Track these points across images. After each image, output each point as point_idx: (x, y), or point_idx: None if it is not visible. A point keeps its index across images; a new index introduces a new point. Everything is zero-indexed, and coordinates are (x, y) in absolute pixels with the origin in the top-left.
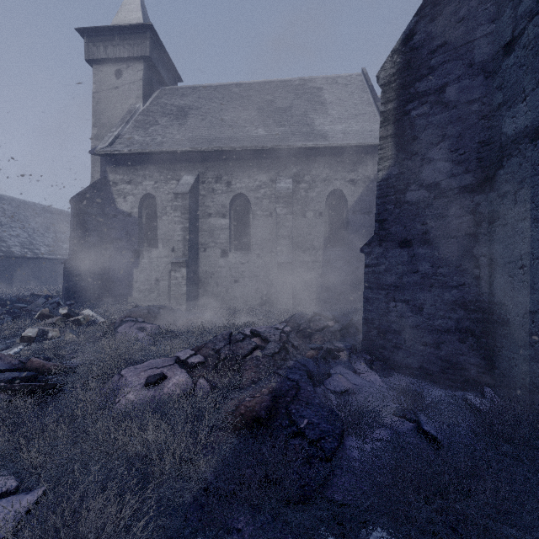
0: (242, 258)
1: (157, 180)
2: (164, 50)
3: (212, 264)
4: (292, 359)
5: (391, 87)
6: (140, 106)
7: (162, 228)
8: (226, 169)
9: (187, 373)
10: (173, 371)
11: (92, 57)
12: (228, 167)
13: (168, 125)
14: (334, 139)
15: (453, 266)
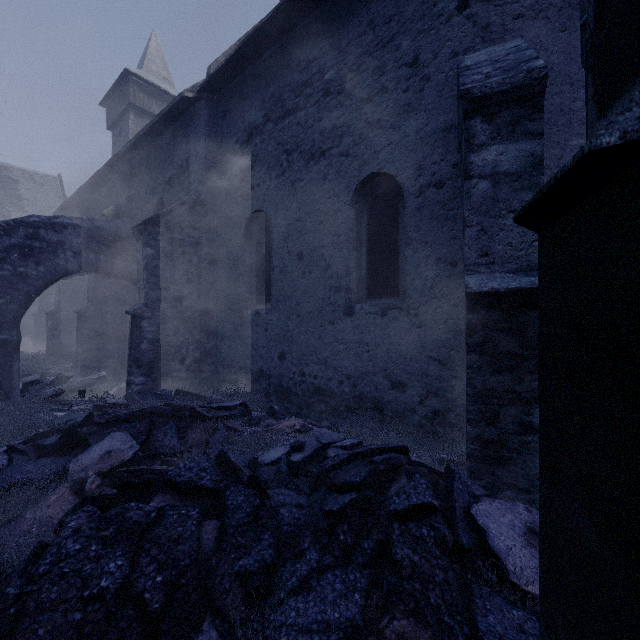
0: None
1: None
2: None
3: None
4: None
5: None
6: None
7: None
8: None
9: None
10: None
11: None
12: None
13: None
14: None
15: None
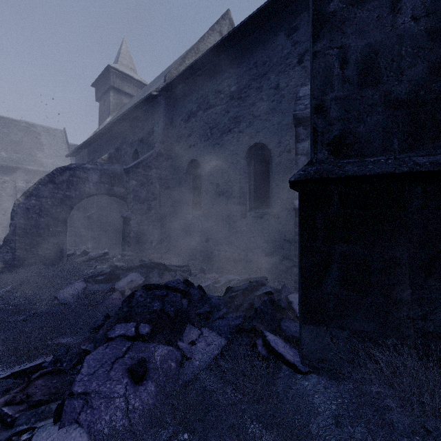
0: None
1: None
2: None
3: None
4: None
5: None
6: None
7: None
8: None
9: None
10: None
11: None
12: None
13: None
14: (48, 167)
15: None
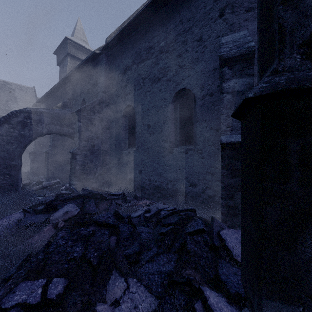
0: None
1: None
2: None
3: None
4: None
5: None
6: None
7: None
8: None
9: None
10: None
11: None
12: None
13: None
14: None
15: None
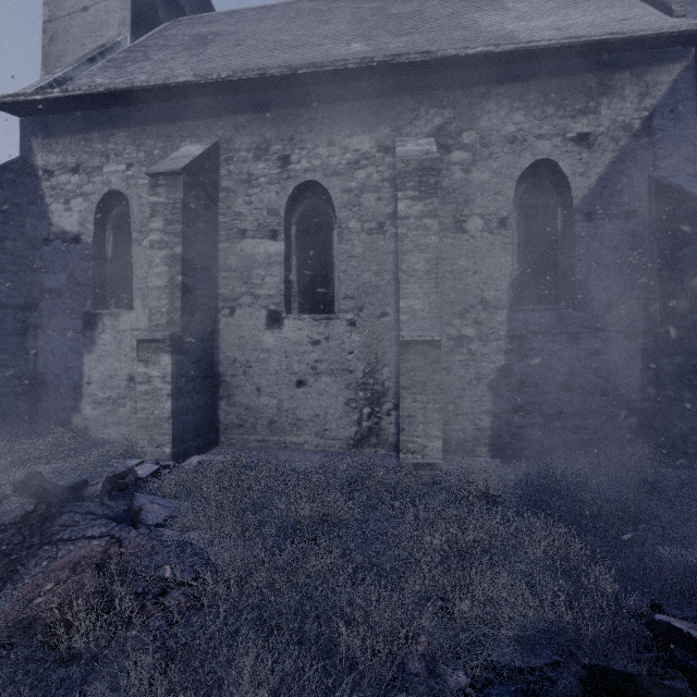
0: (315, 331)
1: (131, 161)
2: None
3: (248, 343)
4: None
5: None
6: (125, 40)
7: (142, 265)
8: (279, 128)
9: None
10: None
11: None
12: (283, 122)
13: (166, 59)
14: (538, 37)
15: None
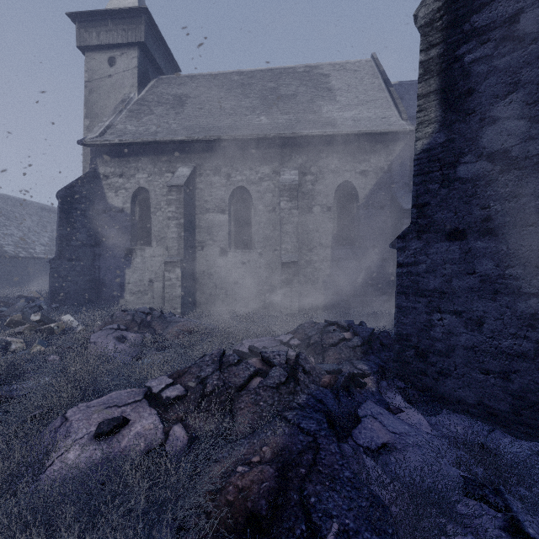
0: (243, 258)
1: (150, 173)
2: (161, 37)
3: (210, 263)
4: (304, 391)
5: (434, 27)
6: (134, 95)
7: (157, 225)
8: (226, 160)
9: (158, 415)
10: (138, 412)
11: (84, 44)
12: (228, 158)
13: (163, 115)
14: (344, 126)
15: (531, 265)
